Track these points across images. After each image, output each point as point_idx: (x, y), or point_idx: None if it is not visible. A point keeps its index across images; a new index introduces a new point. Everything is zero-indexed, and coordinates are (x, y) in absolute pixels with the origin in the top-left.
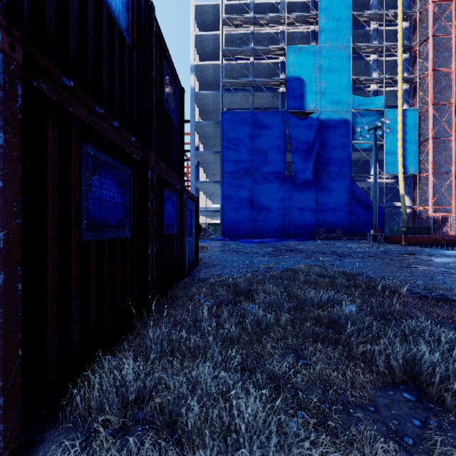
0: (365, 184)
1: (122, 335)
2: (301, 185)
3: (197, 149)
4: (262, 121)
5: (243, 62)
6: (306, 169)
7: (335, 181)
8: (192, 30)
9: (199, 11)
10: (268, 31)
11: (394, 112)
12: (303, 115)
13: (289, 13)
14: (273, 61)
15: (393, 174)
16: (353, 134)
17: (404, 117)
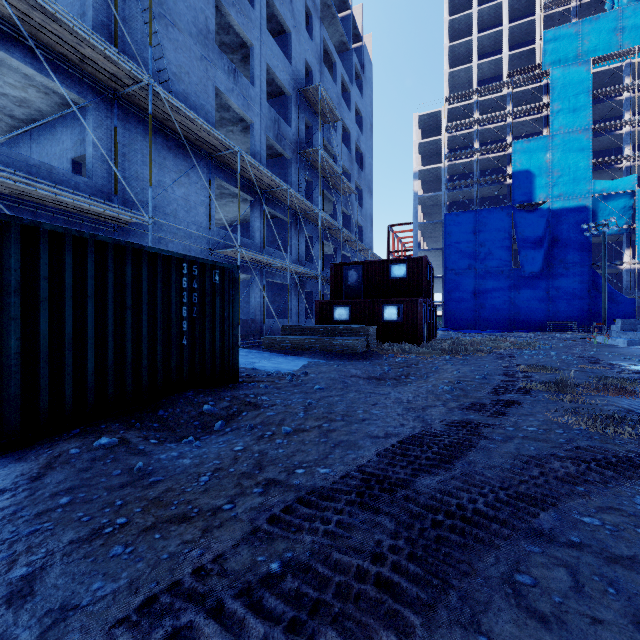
0: (619, 270)
1: (429, 342)
2: (530, 277)
3: (419, 245)
4: (486, 218)
5: (466, 160)
6: (535, 261)
7: (570, 271)
8: (415, 140)
9: (422, 119)
10: (494, 125)
11: None
12: (533, 205)
13: (516, 109)
14: (499, 154)
15: None
16: (594, 220)
17: None
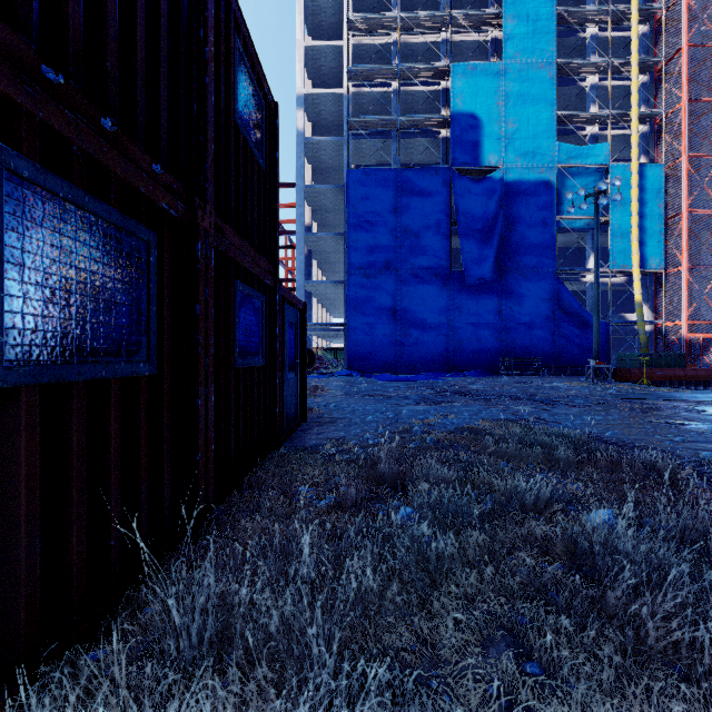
0: (578, 285)
1: (125, 590)
2: (475, 287)
3: (308, 230)
4: (412, 184)
5: (381, 90)
6: (484, 261)
7: (529, 280)
8: (299, 38)
9: (312, 9)
10: (422, 40)
11: (625, 169)
12: (479, 174)
13: (456, 11)
14: (429, 88)
15: (624, 270)
16: (558, 205)
17: (641, 178)
